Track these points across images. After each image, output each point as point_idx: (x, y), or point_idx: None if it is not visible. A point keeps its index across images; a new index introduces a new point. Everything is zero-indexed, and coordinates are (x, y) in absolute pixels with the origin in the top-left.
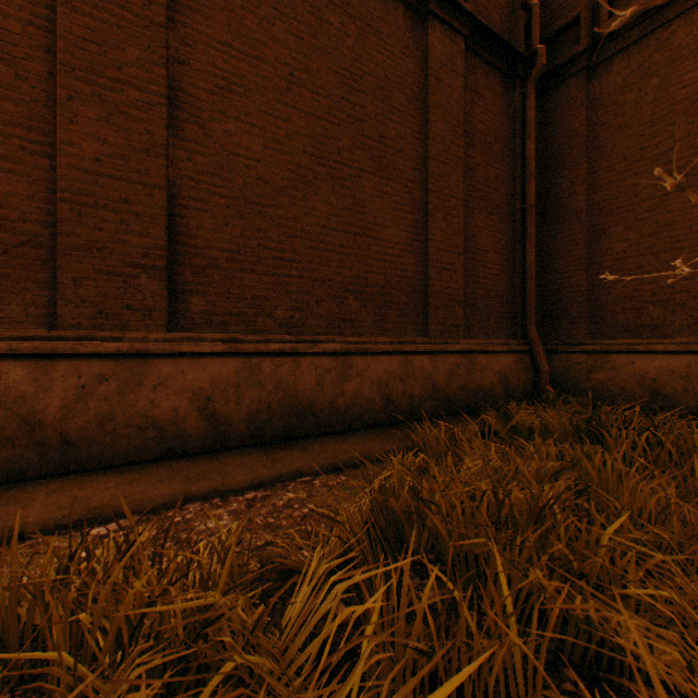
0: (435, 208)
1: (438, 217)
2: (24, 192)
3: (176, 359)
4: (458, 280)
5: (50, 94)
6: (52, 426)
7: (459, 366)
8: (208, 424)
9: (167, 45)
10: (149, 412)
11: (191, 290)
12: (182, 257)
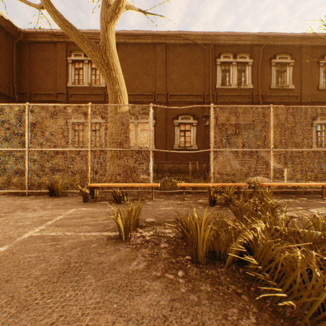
0: None
1: None
2: None
3: None
4: None
5: None
6: None
7: None
8: None
9: None
10: None
11: None
12: None
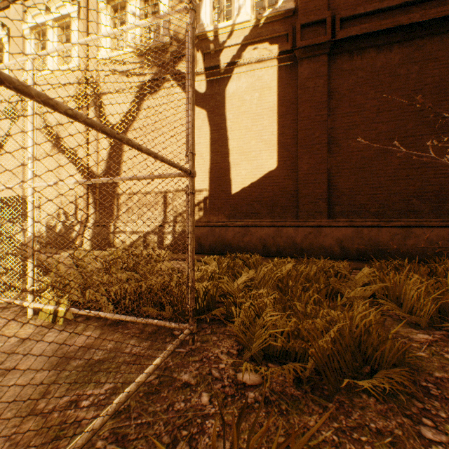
0: None
1: None
2: (290, 183)
3: (330, 228)
4: None
5: (296, 155)
6: (298, 245)
7: None
8: (341, 250)
9: (327, 126)
10: (322, 244)
11: (335, 204)
12: (332, 194)
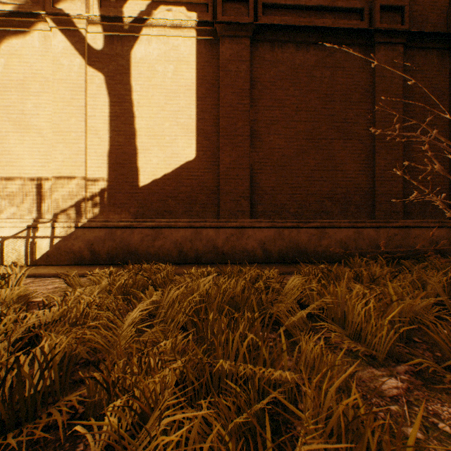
0: (379, 148)
1: (382, 152)
2: (211, 178)
3: (253, 229)
4: (397, 186)
5: (217, 146)
6: (220, 248)
7: (396, 235)
8: (264, 253)
9: (250, 117)
10: (245, 247)
11: (257, 203)
12: (254, 192)
